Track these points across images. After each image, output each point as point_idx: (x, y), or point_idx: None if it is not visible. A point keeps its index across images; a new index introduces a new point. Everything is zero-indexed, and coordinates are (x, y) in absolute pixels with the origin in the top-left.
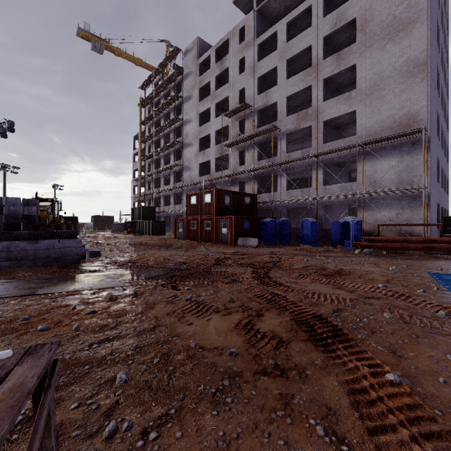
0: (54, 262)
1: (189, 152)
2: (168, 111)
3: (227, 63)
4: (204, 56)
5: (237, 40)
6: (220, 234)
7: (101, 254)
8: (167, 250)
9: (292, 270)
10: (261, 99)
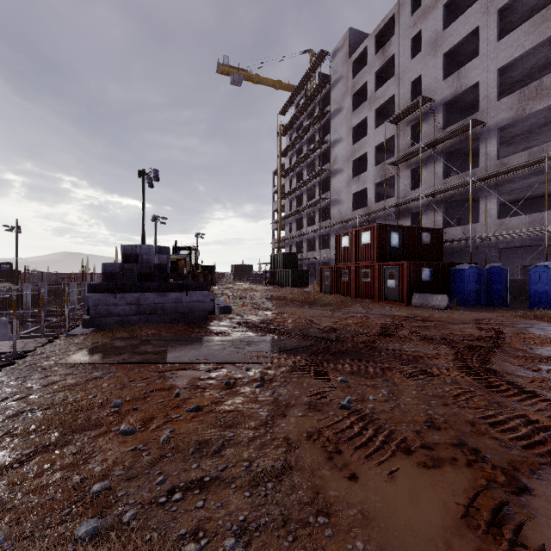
0: (181, 318)
1: (339, 181)
2: (311, 134)
3: (392, 49)
4: (358, 50)
5: (407, 11)
6: (383, 287)
7: (233, 309)
8: (310, 308)
9: (540, 361)
10: (448, 85)
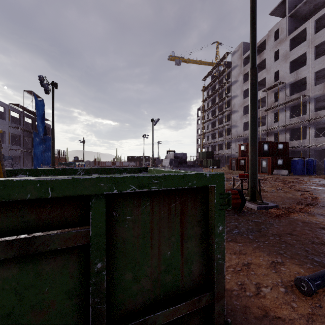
0: None
1: (236, 116)
2: (220, 92)
3: (264, 56)
4: (246, 53)
5: (272, 39)
6: (260, 167)
7: None
8: (231, 174)
9: (305, 184)
10: (292, 76)
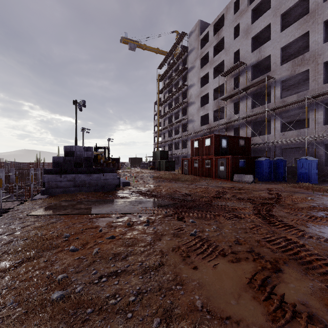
0: (100, 189)
1: (193, 109)
2: (177, 81)
3: (223, 33)
4: (203, 33)
5: (231, 12)
6: (217, 171)
7: (131, 184)
8: (175, 183)
9: (298, 210)
10: (254, 55)
